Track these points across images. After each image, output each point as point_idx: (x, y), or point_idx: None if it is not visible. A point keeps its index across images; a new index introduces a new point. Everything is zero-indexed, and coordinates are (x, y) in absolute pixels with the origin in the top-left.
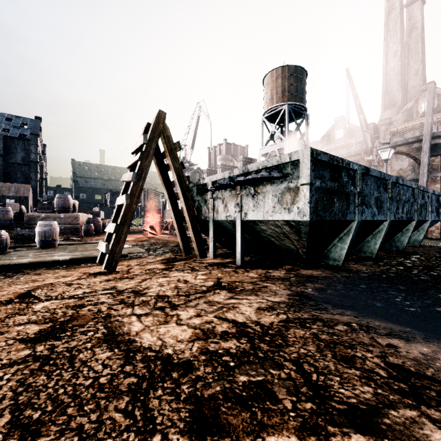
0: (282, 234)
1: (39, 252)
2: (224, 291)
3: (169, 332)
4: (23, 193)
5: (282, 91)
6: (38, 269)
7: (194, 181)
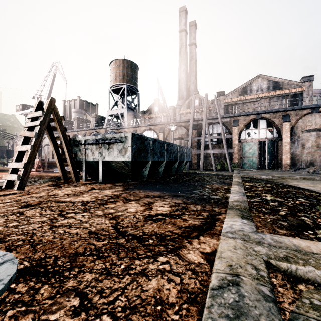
0: (121, 167)
1: None
2: (97, 189)
3: (82, 198)
4: None
5: (123, 75)
6: None
7: (72, 138)
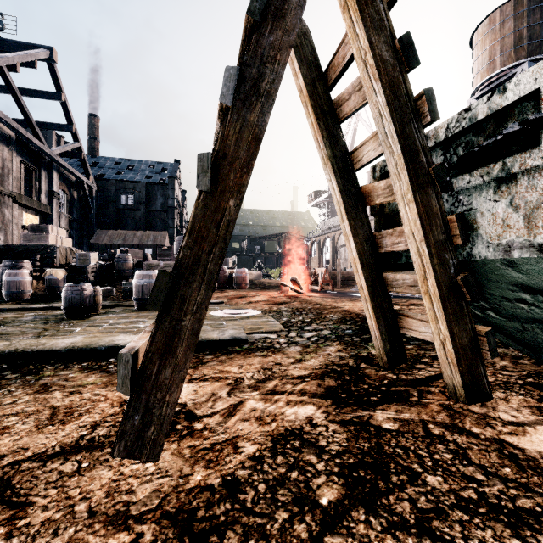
0: None
1: (125, 318)
2: None
3: None
4: (159, 241)
5: (514, 43)
6: (69, 367)
7: (435, 128)
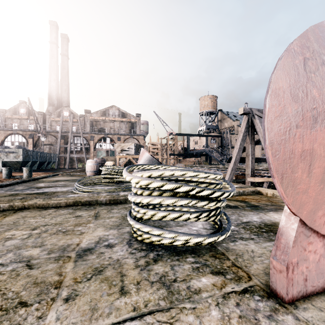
0: (14, 164)
1: None
2: None
3: None
4: None
5: None
6: None
7: None
